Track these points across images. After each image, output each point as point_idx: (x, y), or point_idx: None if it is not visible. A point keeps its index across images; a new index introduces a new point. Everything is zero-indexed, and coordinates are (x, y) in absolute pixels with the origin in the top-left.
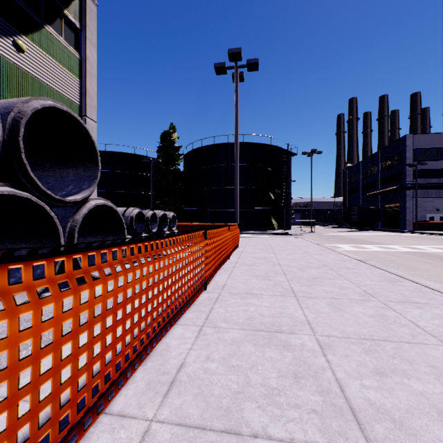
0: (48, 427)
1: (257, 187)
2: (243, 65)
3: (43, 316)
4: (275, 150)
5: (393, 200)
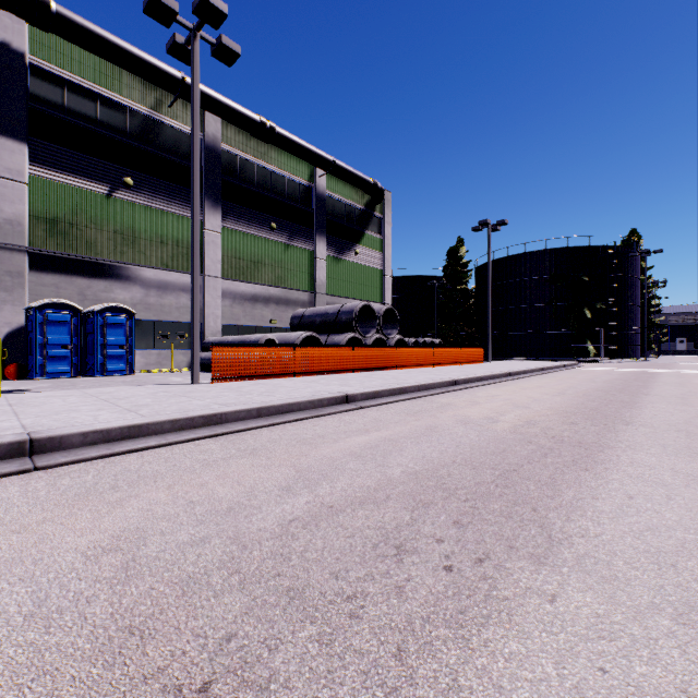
0: (401, 363)
1: (565, 303)
2: (494, 224)
3: None
4: (597, 251)
5: None
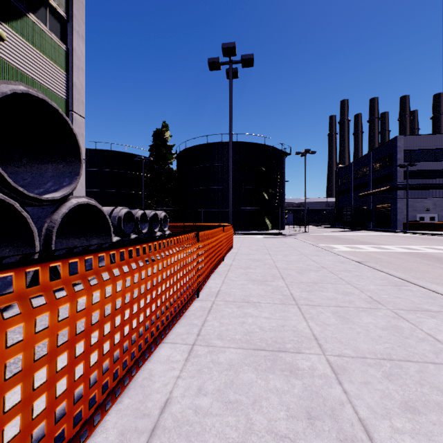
0: None
1: (250, 187)
2: (237, 61)
3: (8, 332)
4: (269, 150)
5: (384, 200)
